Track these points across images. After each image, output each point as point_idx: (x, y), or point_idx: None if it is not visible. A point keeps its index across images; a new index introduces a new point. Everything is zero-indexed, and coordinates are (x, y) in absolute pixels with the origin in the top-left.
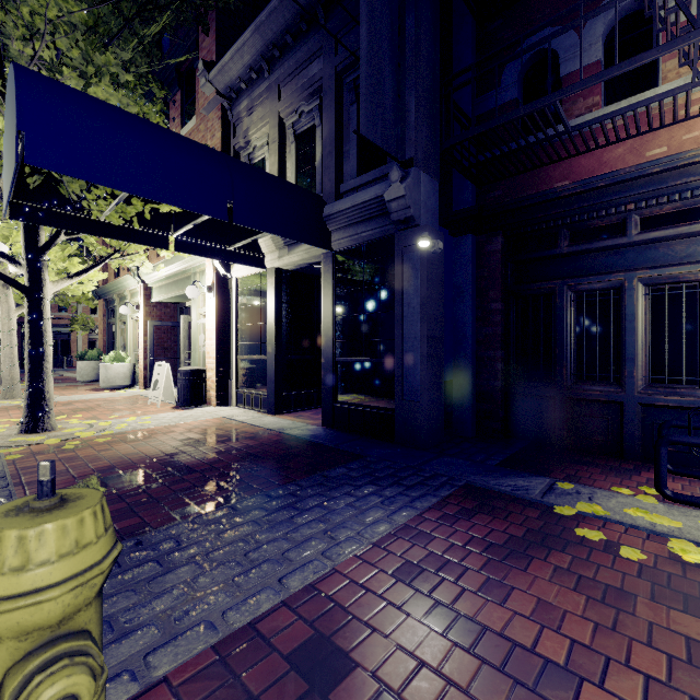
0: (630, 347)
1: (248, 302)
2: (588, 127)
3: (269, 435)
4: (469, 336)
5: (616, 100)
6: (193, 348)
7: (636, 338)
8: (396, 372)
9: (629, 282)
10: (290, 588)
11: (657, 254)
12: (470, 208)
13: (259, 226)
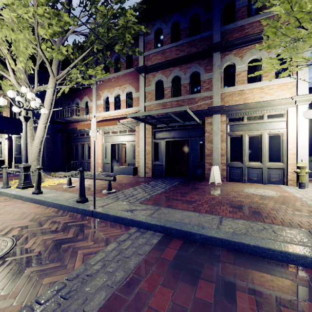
0: (78, 154)
1: (17, 142)
2: (67, 121)
3: (16, 171)
4: (60, 152)
5: (78, 115)
6: (2, 154)
7: (79, 152)
8: (42, 158)
9: (78, 144)
10: (1, 176)
11: (81, 140)
12: (58, 129)
13: (12, 131)
